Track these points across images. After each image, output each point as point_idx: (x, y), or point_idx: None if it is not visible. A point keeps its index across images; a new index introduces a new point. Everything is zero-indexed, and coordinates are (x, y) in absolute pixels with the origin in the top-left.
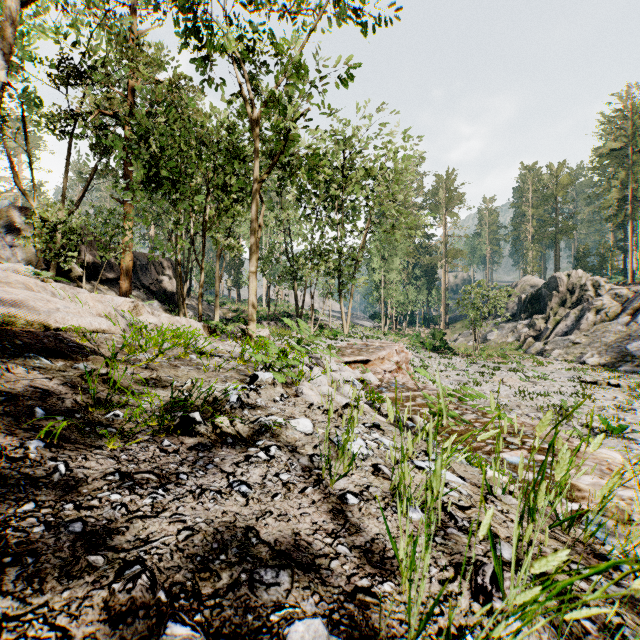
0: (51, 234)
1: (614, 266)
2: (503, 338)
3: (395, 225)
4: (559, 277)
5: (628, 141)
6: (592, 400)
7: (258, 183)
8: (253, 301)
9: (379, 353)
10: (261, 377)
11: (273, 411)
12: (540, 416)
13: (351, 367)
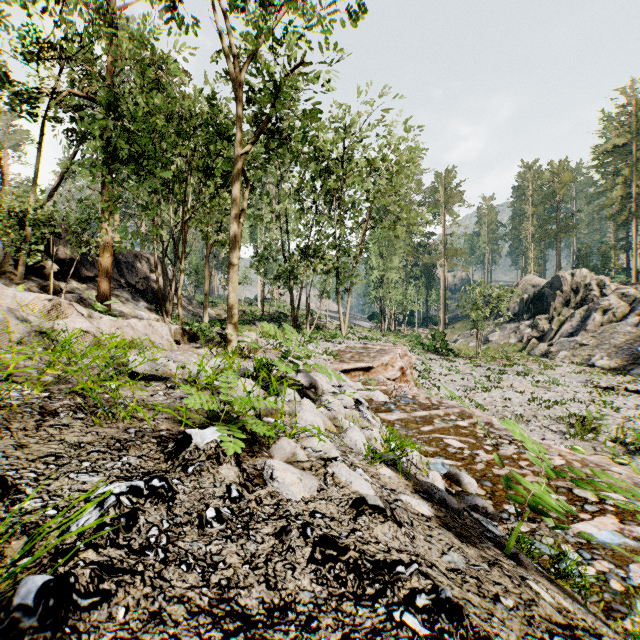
0: (20, 227)
1: (617, 265)
2: (505, 339)
3: (396, 221)
4: (563, 276)
5: (632, 137)
6: (614, 409)
7: (239, 156)
8: (233, 300)
9: (382, 358)
10: (196, 441)
11: (177, 584)
12: (562, 429)
13: (351, 375)
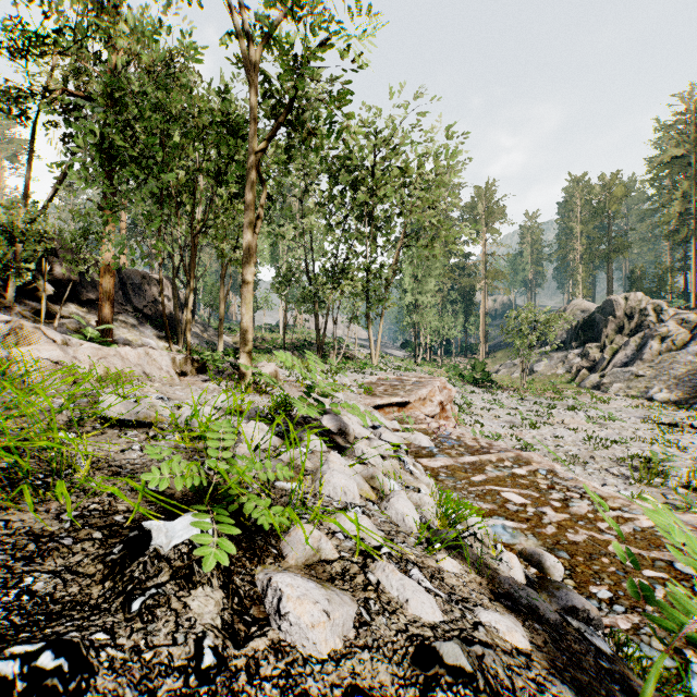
0: (10, 243)
1: (674, 288)
2: (552, 369)
3: (432, 238)
4: (616, 300)
5: (691, 148)
6: (681, 449)
7: (254, 154)
8: (247, 324)
9: (419, 392)
10: (156, 543)
11: None
12: (625, 473)
13: (385, 412)
